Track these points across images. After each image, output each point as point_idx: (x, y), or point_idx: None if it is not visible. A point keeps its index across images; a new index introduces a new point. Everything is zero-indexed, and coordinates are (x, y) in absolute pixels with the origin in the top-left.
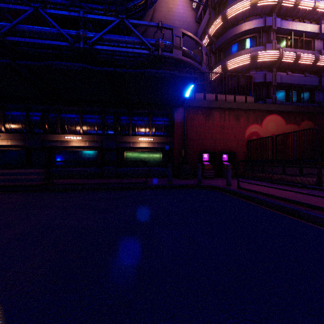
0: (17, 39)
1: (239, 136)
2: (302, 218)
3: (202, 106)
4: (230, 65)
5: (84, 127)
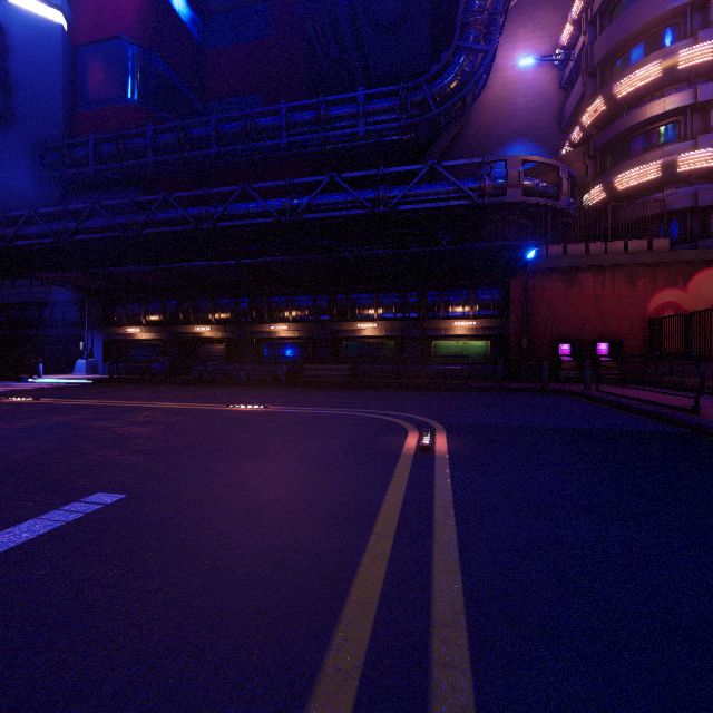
0: (312, 216)
1: (634, 312)
2: (631, 411)
3: (560, 266)
4: (621, 182)
5: (379, 310)
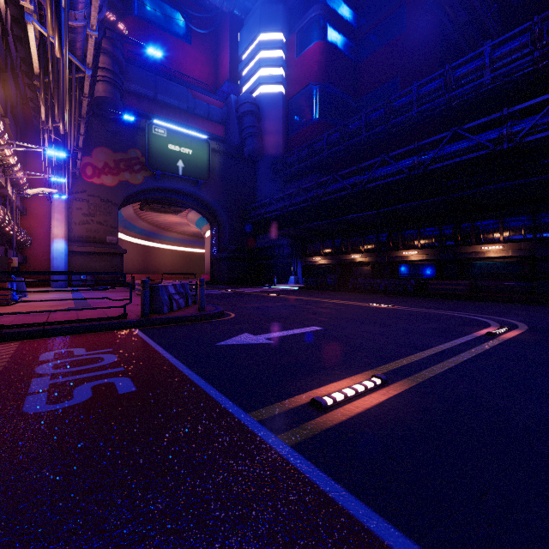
0: (436, 166)
1: None
2: None
3: None
4: None
5: (505, 233)
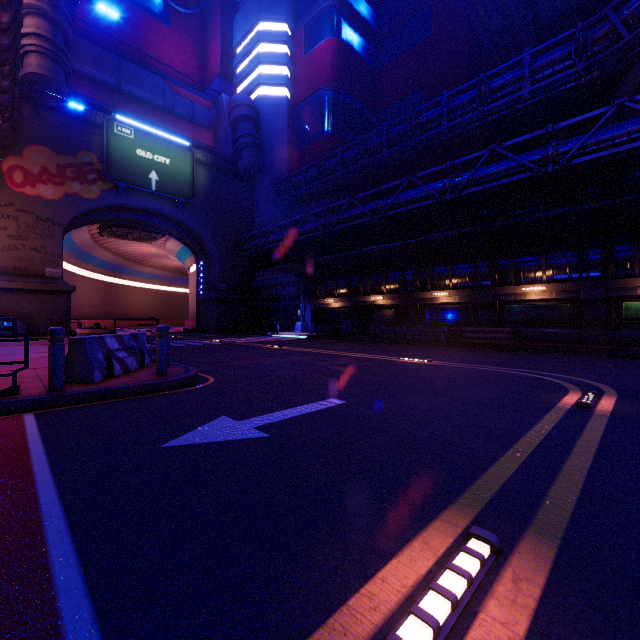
0: (472, 190)
1: None
2: None
3: None
4: None
5: (548, 272)
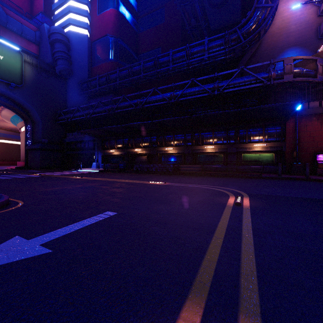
0: (183, 99)
1: None
2: None
3: (317, 113)
4: None
5: (215, 140)
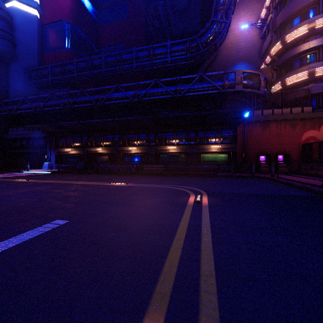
0: (147, 98)
1: (295, 141)
2: (293, 186)
3: (260, 120)
4: (289, 81)
5: (177, 140)
